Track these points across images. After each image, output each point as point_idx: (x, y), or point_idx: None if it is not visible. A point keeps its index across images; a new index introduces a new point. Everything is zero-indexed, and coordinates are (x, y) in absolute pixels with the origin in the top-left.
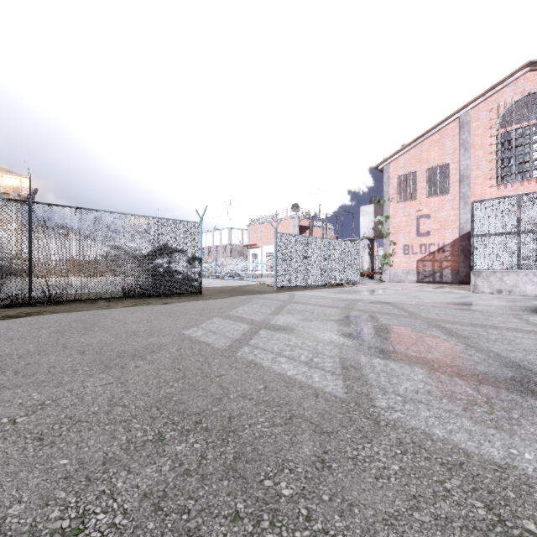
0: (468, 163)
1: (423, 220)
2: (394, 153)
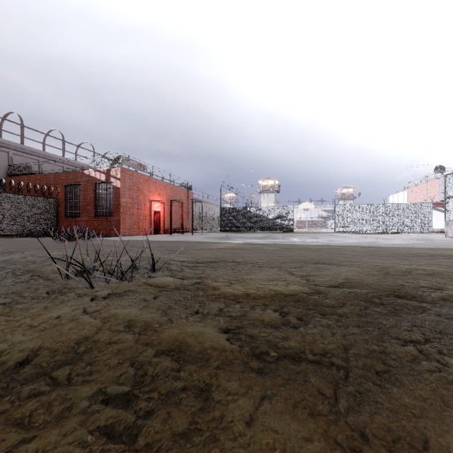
0: None
1: None
2: None
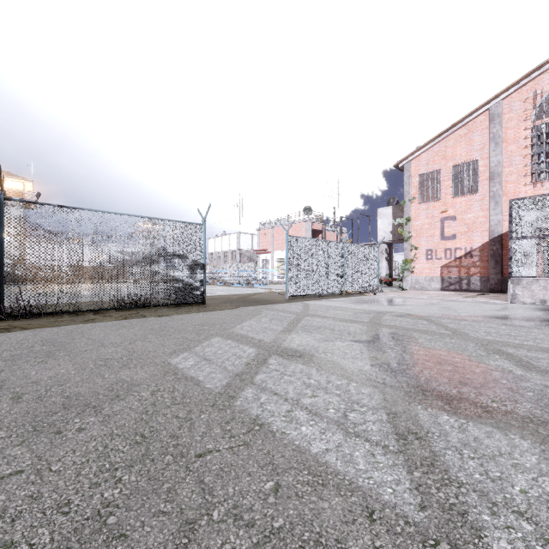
0: (499, 159)
1: (448, 222)
2: (416, 150)
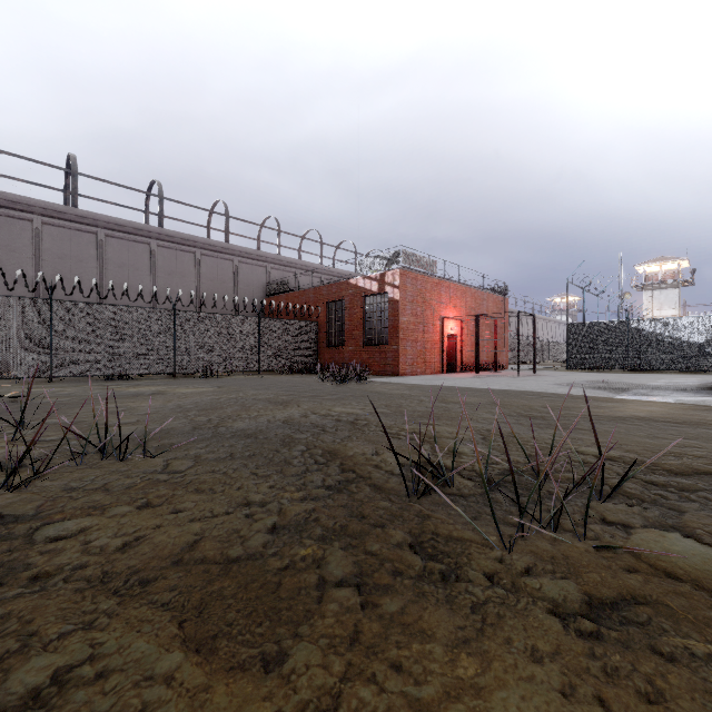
0: None
1: None
2: None
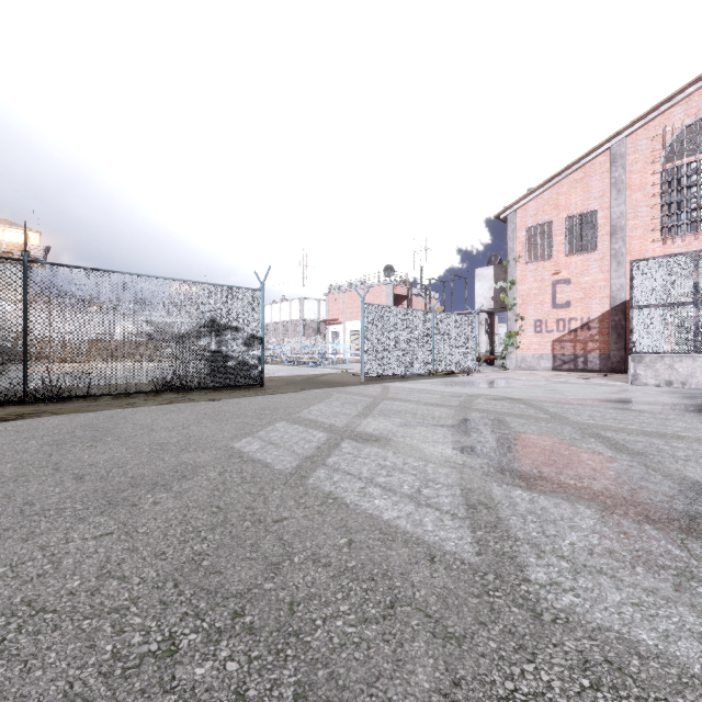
0: (622, 209)
1: (561, 286)
2: (522, 198)
